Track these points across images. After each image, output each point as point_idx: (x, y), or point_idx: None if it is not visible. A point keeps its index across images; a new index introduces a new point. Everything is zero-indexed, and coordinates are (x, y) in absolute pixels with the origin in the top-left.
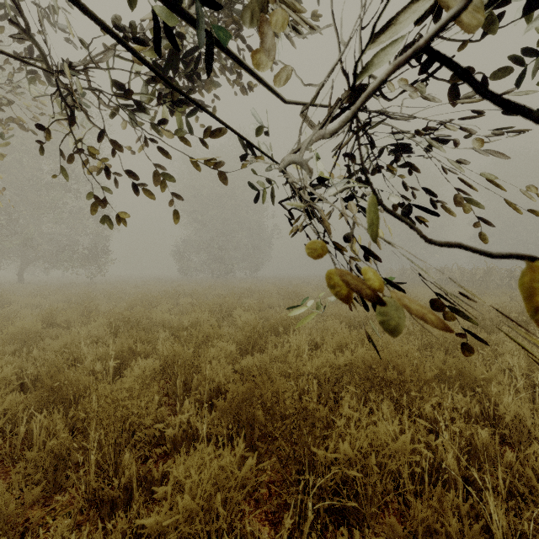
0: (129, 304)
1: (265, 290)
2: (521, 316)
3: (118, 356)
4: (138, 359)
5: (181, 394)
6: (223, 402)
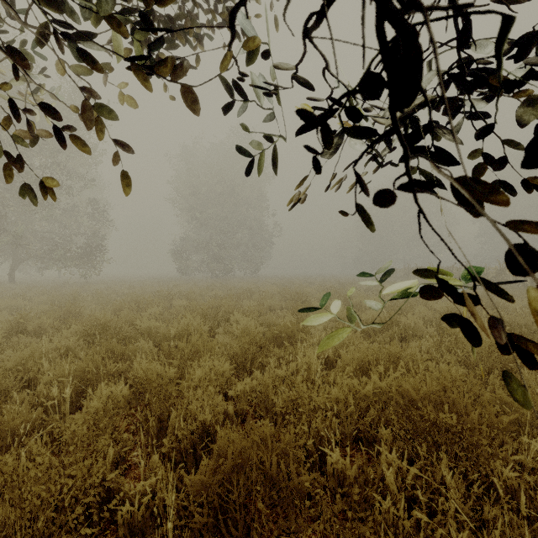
0: (116, 307)
1: (266, 291)
2: None
3: (83, 376)
4: (107, 380)
5: (153, 437)
6: (202, 477)
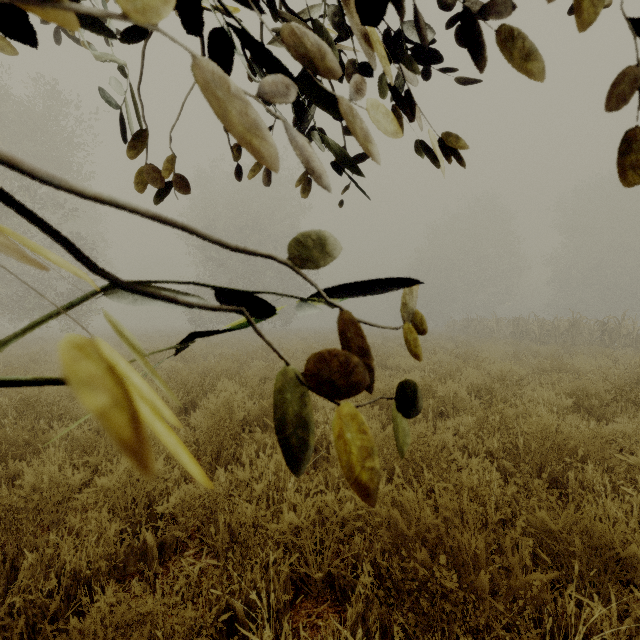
0: None
1: (285, 349)
2: None
3: None
4: None
5: None
6: None
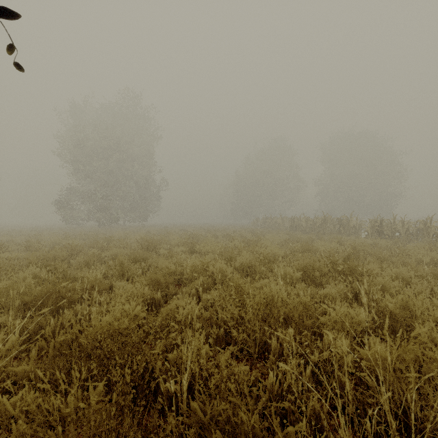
0: None
1: (121, 240)
2: (347, 265)
3: None
4: None
5: None
6: None
